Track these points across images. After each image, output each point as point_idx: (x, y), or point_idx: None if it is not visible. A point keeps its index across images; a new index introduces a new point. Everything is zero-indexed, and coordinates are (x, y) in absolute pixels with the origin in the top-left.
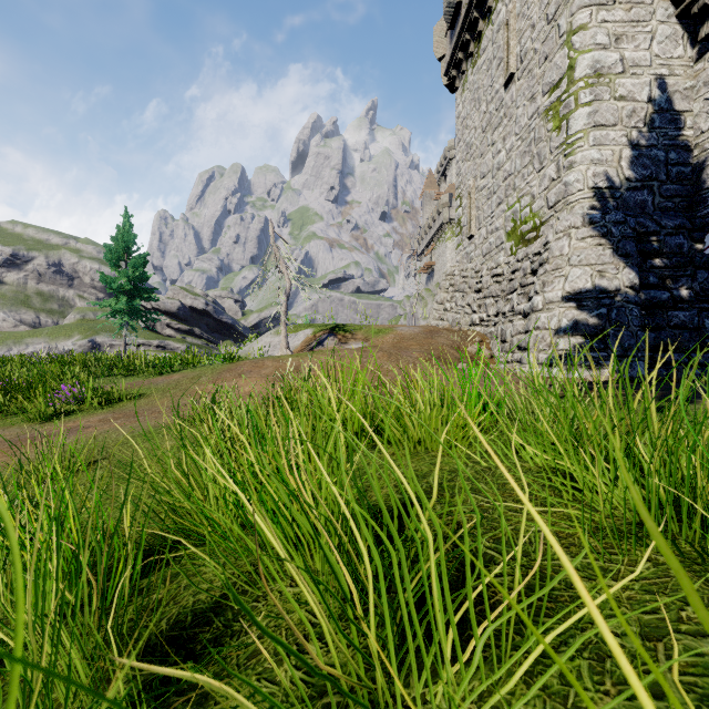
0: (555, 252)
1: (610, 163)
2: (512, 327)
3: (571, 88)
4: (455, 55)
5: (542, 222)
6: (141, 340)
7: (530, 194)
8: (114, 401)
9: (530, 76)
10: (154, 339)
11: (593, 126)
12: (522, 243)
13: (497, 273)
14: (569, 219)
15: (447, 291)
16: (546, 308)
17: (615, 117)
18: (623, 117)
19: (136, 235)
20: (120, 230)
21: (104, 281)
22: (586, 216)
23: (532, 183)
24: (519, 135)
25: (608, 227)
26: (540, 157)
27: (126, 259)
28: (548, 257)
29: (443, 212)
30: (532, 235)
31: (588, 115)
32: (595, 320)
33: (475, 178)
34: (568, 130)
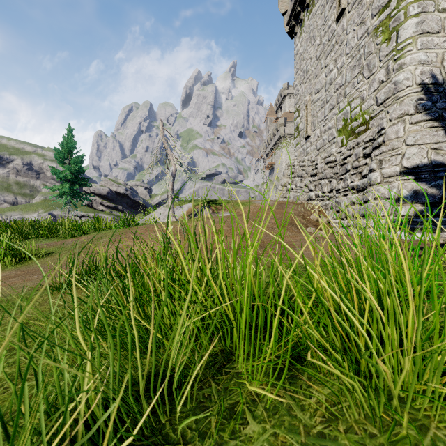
0: (391, 135)
1: (435, 63)
2: (346, 199)
3: (400, 4)
4: (295, 8)
5: (371, 117)
6: (82, 213)
7: (359, 97)
8: (25, 259)
9: (359, 7)
10: (91, 212)
11: (420, 33)
12: (352, 136)
13: (331, 160)
14: (403, 108)
15: (288, 177)
16: (385, 181)
17: (438, 26)
18: (445, 26)
19: (76, 142)
20: (65, 139)
21: (54, 173)
22: (418, 105)
23: (361, 88)
24: (349, 54)
25: (439, 112)
26: (369, 67)
27: (69, 158)
28: (384, 140)
29: (280, 129)
30: (361, 128)
31: (416, 24)
32: (433, 190)
33: (311, 94)
34: (398, 38)
